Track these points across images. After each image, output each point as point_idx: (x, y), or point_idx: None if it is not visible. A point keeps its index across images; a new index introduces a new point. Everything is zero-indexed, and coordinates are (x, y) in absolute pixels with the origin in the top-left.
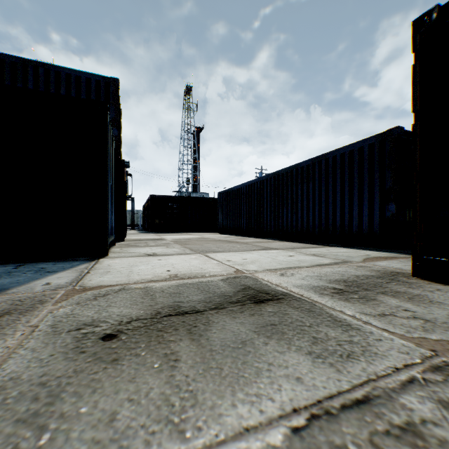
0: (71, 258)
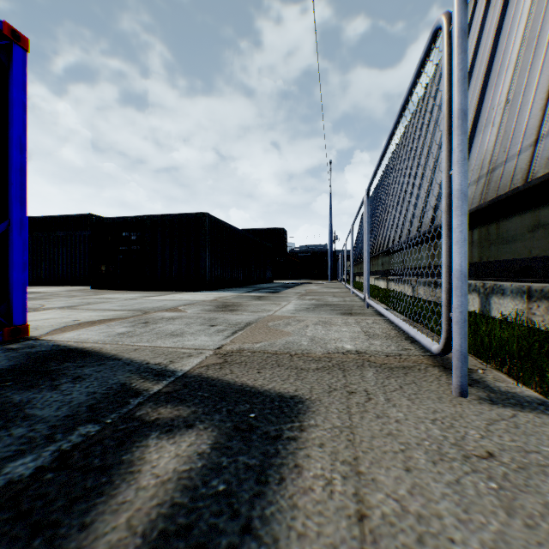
0: None
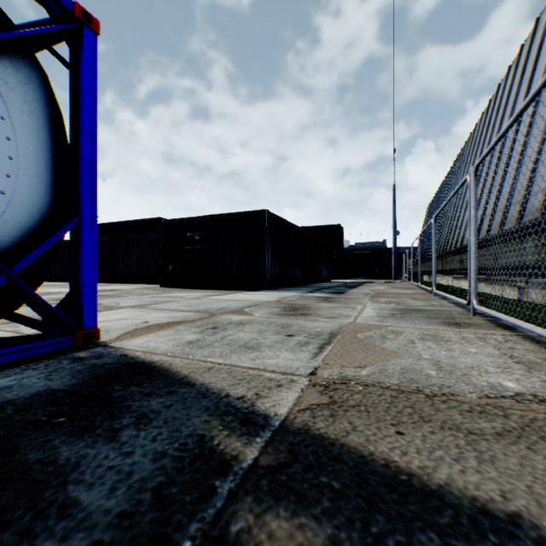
0: None
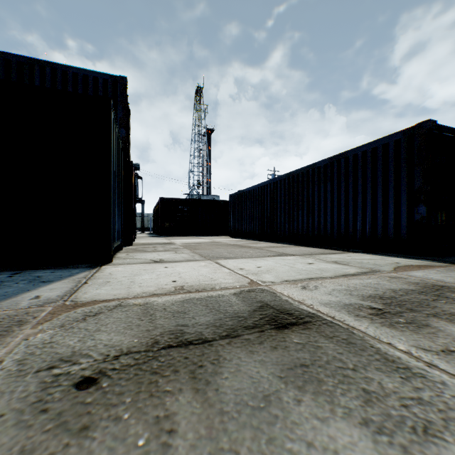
0: (73, 265)
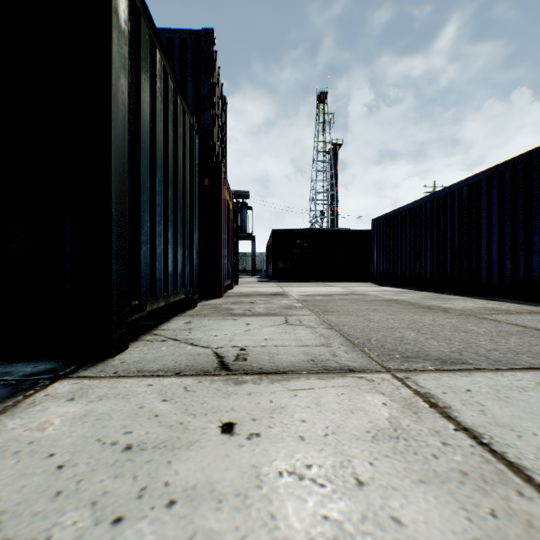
0: (13, 363)
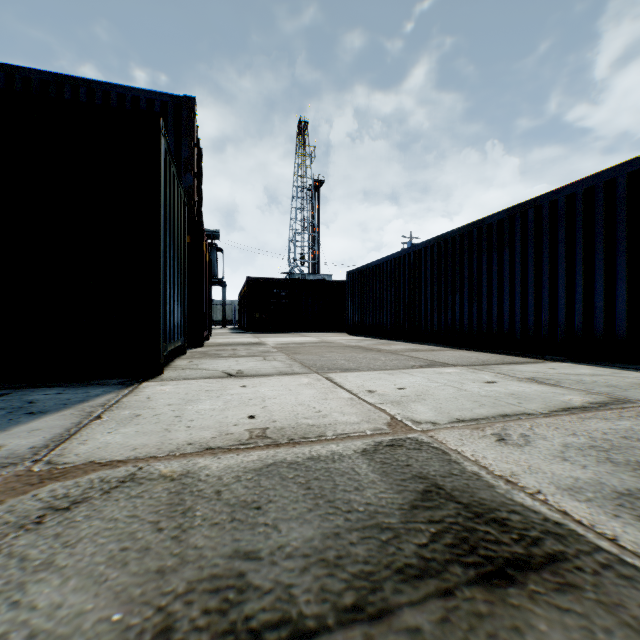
0: (99, 379)
